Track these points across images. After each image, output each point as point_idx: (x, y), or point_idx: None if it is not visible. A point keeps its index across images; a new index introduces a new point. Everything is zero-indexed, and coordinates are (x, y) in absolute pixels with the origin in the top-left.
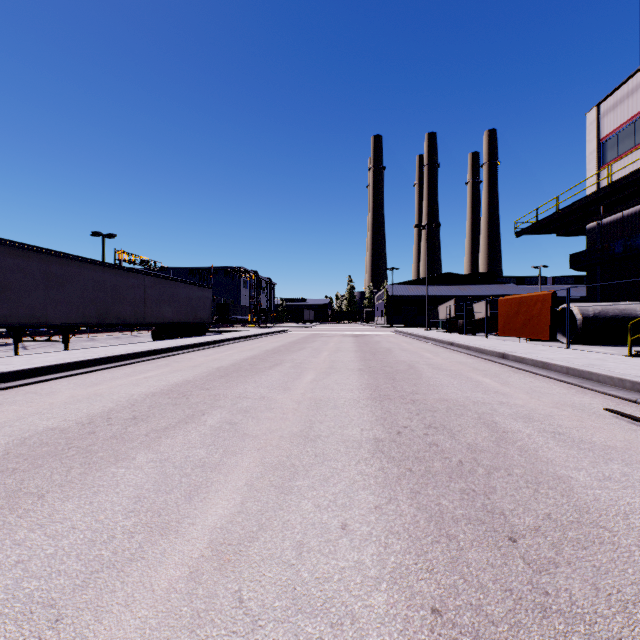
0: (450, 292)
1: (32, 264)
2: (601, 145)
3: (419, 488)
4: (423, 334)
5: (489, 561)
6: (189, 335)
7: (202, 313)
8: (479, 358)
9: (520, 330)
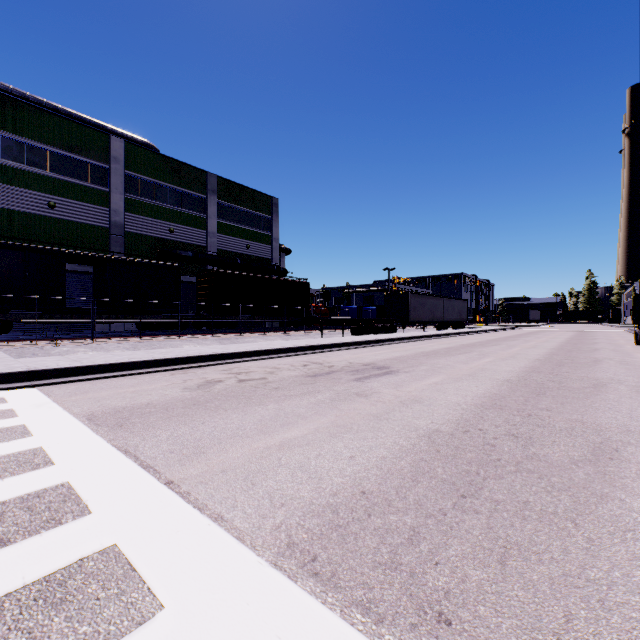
0: None
1: (419, 299)
2: None
3: (566, 343)
4: None
5: (570, 344)
6: (458, 328)
7: (463, 316)
8: None
9: None
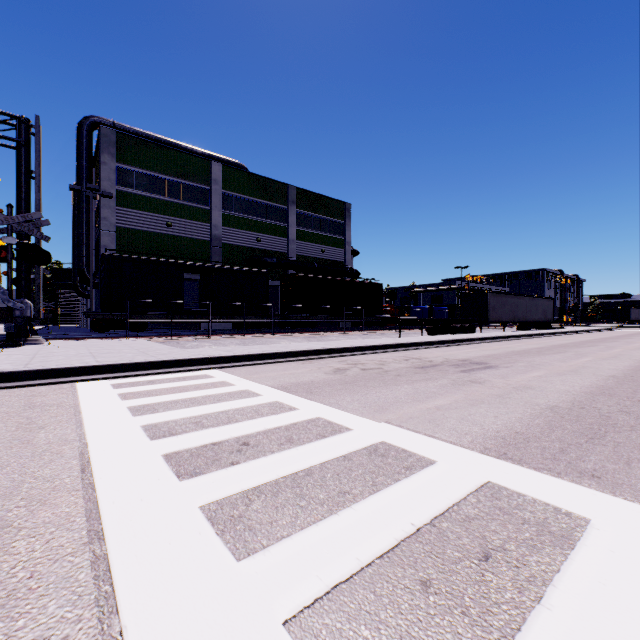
0: None
1: (499, 299)
2: None
3: None
4: None
5: None
6: (542, 329)
7: (548, 315)
8: None
9: None
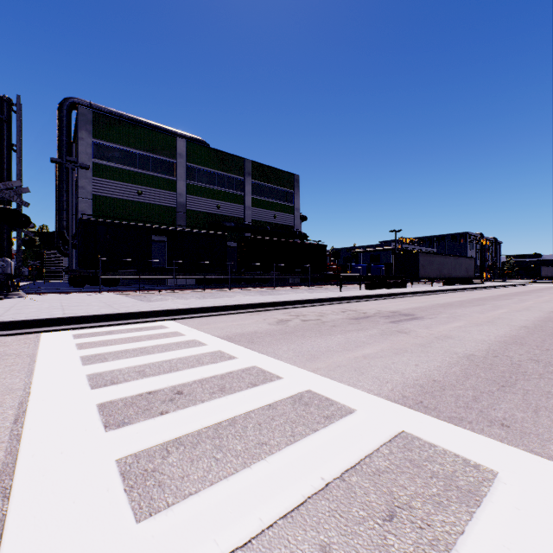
0: None
1: (427, 258)
2: None
3: None
4: None
5: None
6: (465, 284)
7: (470, 272)
8: None
9: None
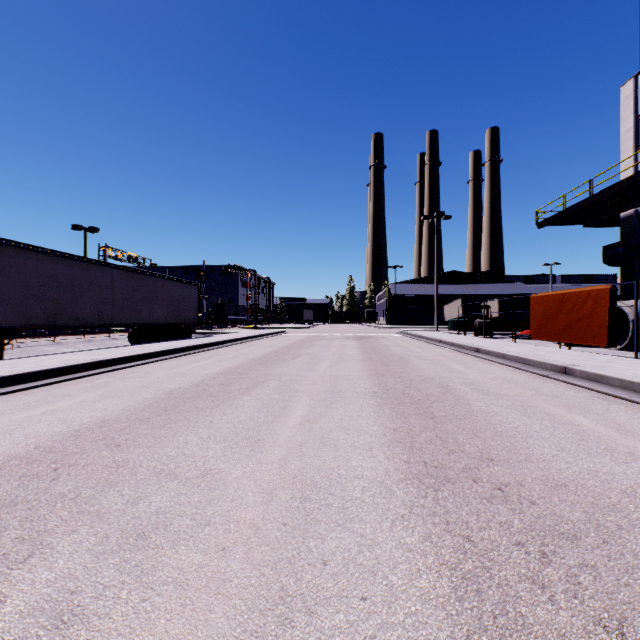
0: (456, 291)
1: None
2: (639, 121)
3: None
4: (436, 337)
5: None
6: (170, 338)
7: (187, 313)
8: (527, 372)
9: (562, 334)
